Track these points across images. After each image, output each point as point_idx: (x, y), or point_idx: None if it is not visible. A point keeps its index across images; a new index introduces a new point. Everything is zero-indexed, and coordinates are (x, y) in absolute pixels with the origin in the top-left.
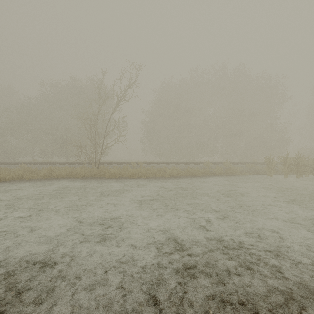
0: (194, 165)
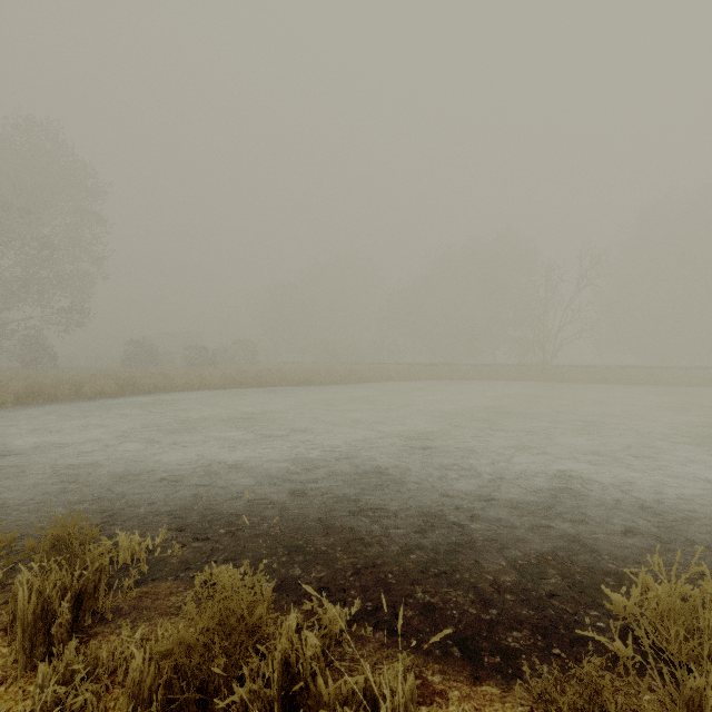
0: None
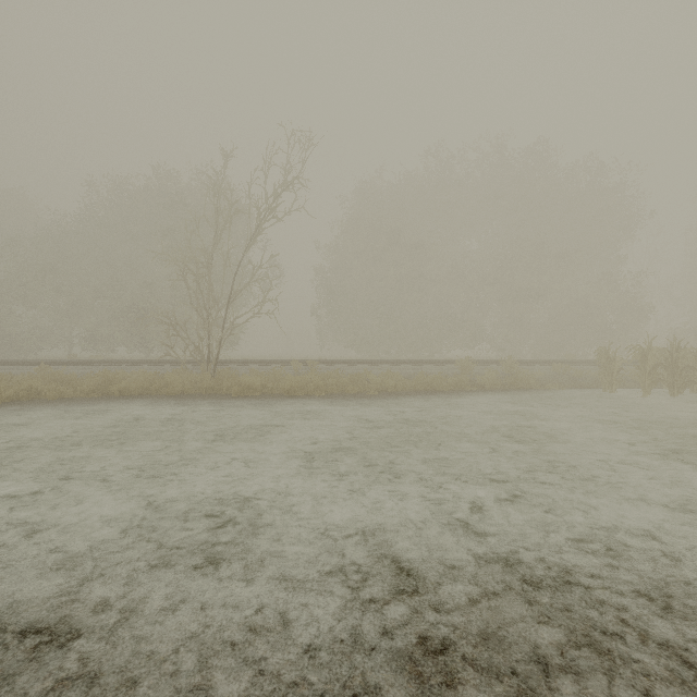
0: (434, 366)
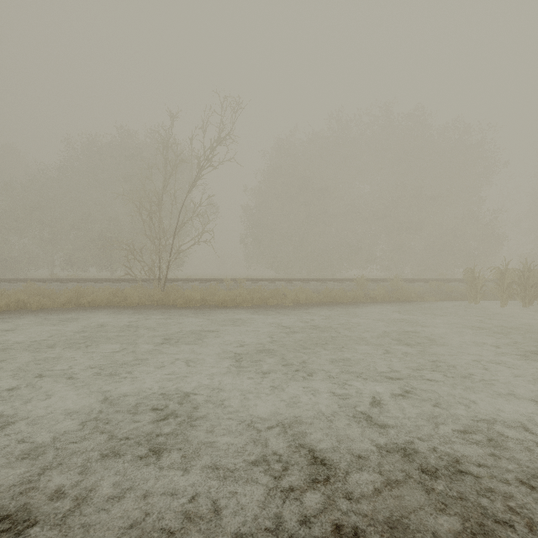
0: (336, 283)
